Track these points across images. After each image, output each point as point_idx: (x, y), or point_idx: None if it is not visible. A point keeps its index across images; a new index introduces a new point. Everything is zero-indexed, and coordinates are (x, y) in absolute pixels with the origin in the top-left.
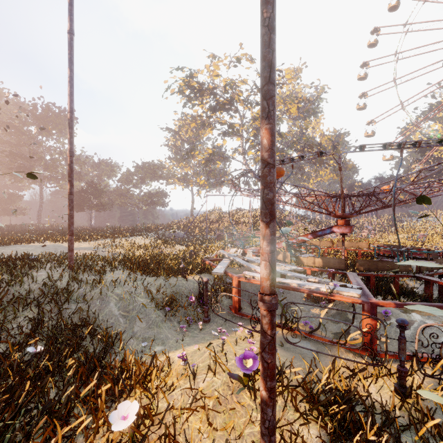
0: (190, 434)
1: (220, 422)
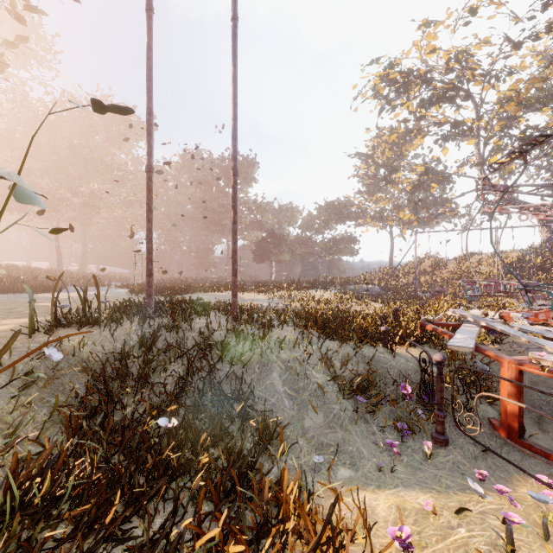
0: None
1: None
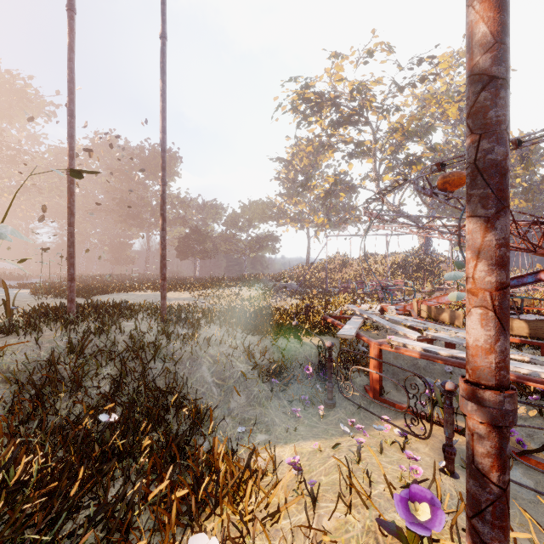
0: None
1: None
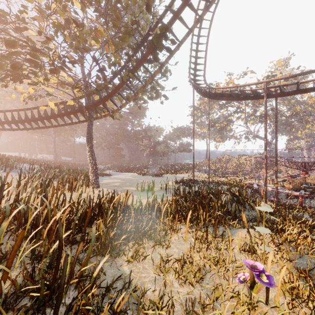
0: None
1: None
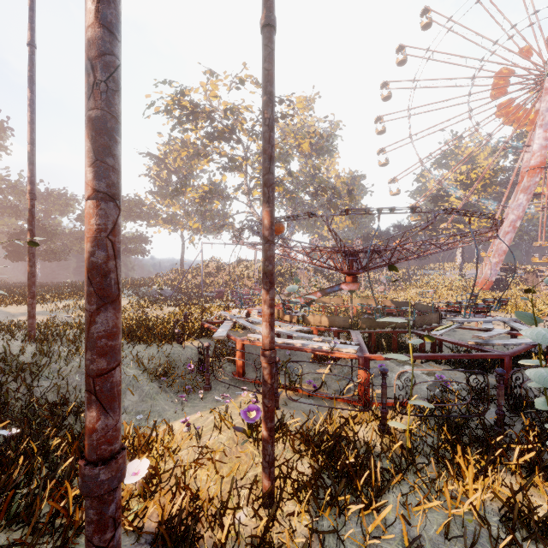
0: (198, 484)
1: (226, 471)
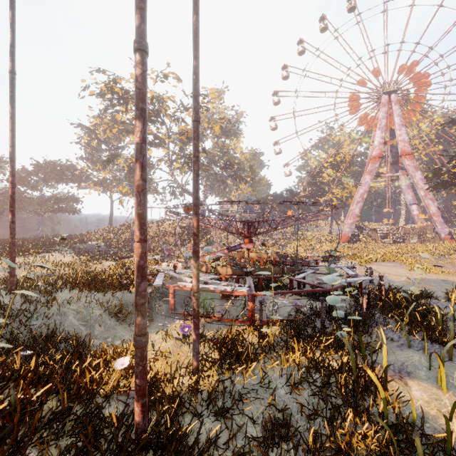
0: (156, 370)
1: (172, 362)
